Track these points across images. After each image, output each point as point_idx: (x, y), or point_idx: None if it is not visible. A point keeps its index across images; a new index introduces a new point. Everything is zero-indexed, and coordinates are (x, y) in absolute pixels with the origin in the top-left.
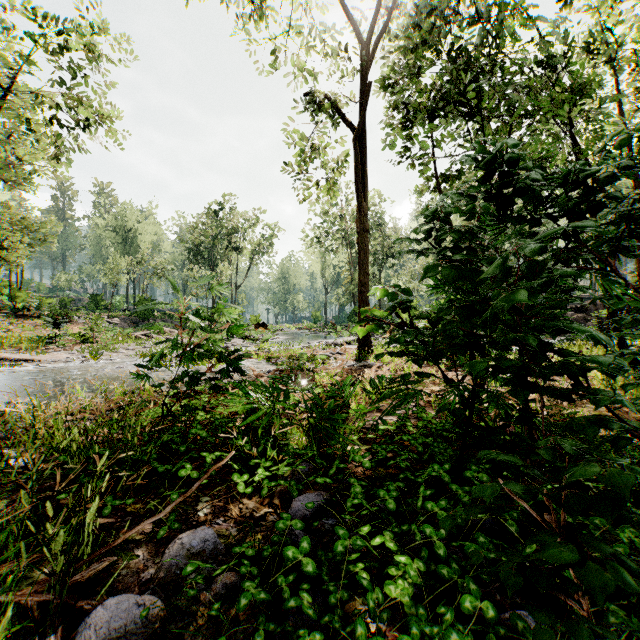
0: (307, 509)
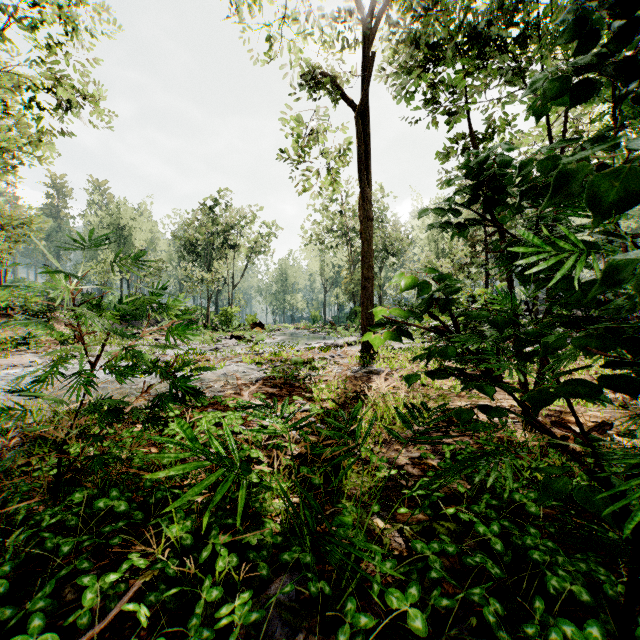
0: None
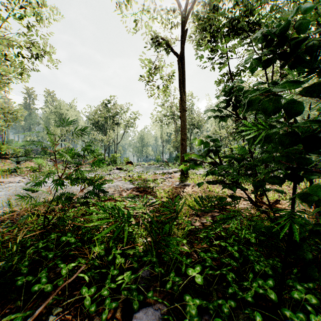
0: None
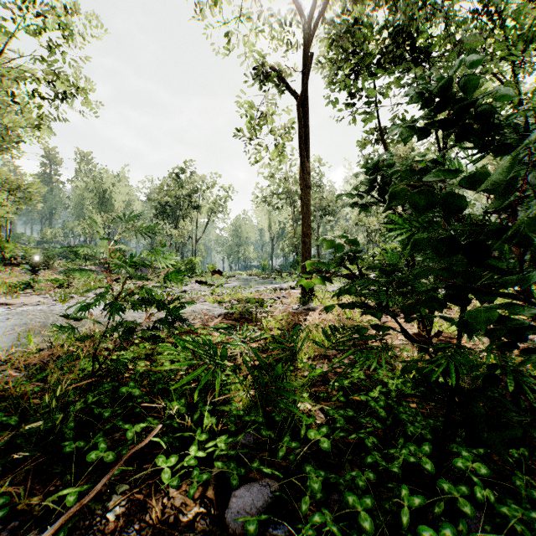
0: (249, 511)
